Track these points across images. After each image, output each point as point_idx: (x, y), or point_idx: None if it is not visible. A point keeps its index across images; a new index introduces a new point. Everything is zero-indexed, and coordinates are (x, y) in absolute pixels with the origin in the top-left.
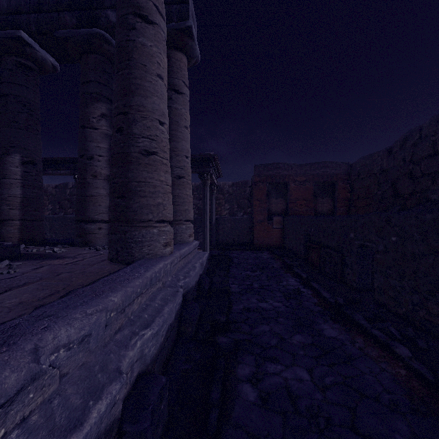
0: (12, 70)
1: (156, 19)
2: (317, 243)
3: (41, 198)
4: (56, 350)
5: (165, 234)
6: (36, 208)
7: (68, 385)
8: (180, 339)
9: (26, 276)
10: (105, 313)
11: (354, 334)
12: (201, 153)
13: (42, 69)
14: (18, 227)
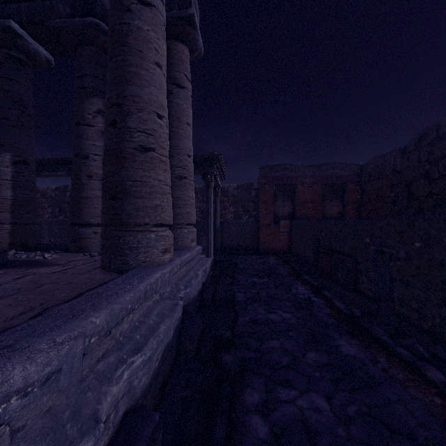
0: (2, 63)
1: (153, 1)
2: (328, 248)
3: (34, 200)
4: (5, 398)
5: (164, 240)
6: (28, 211)
7: (23, 443)
8: (180, 358)
9: (3, 287)
10: (82, 340)
11: (376, 352)
12: (204, 154)
13: (35, 63)
14: (9, 231)
